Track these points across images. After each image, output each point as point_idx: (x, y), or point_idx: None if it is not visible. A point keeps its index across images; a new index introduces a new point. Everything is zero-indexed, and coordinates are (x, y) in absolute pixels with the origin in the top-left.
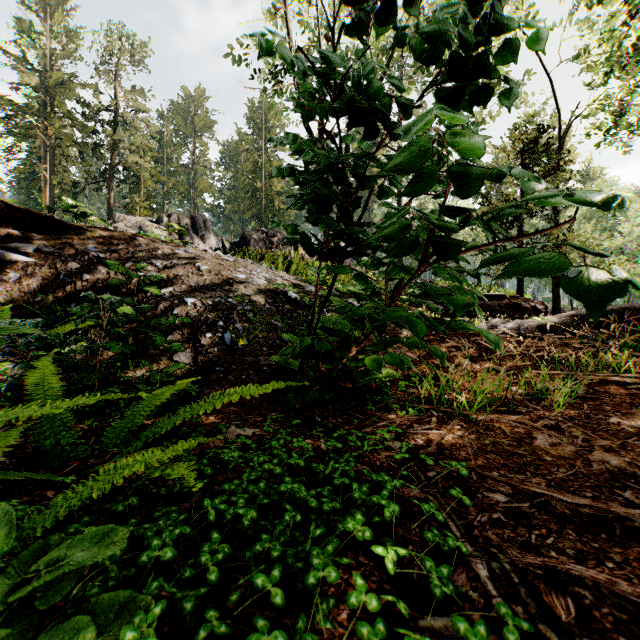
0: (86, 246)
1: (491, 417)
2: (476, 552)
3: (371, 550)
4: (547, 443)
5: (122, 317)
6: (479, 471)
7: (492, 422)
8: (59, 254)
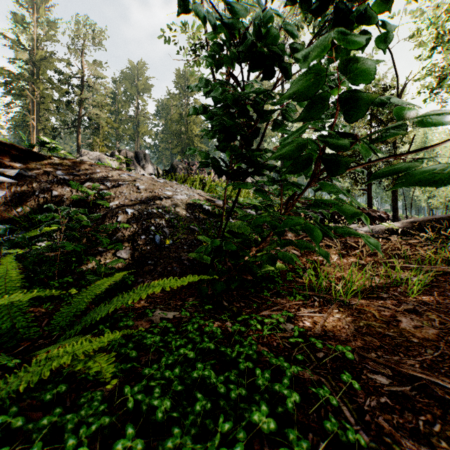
0: (55, 171)
1: (362, 302)
2: (372, 442)
3: (275, 438)
4: (411, 326)
5: (76, 223)
6: (360, 352)
7: (362, 306)
8: (35, 177)
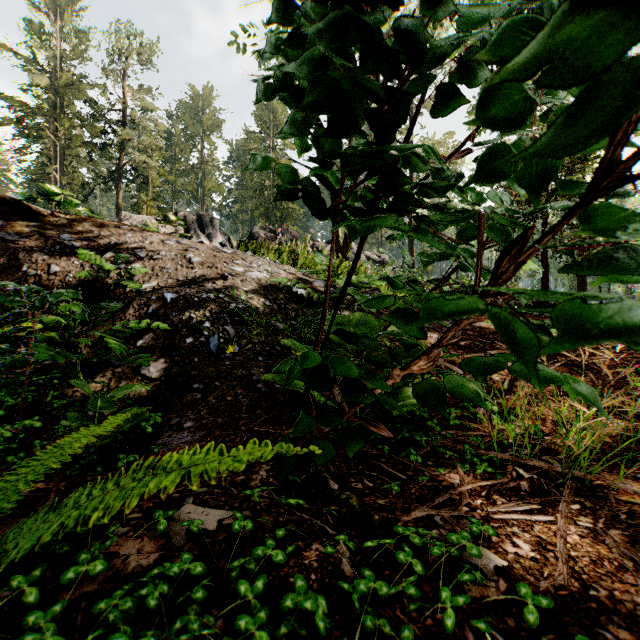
0: (59, 235)
1: (631, 488)
2: None
3: None
4: None
5: (61, 317)
6: None
7: (628, 494)
8: (25, 243)
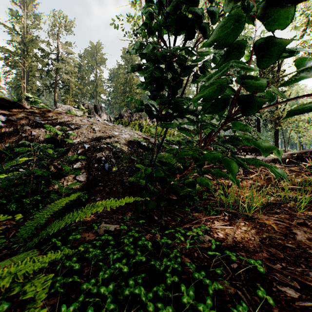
0: (35, 117)
1: (263, 217)
2: None
3: None
4: (305, 238)
5: (45, 155)
6: (267, 263)
7: (263, 220)
8: (20, 121)
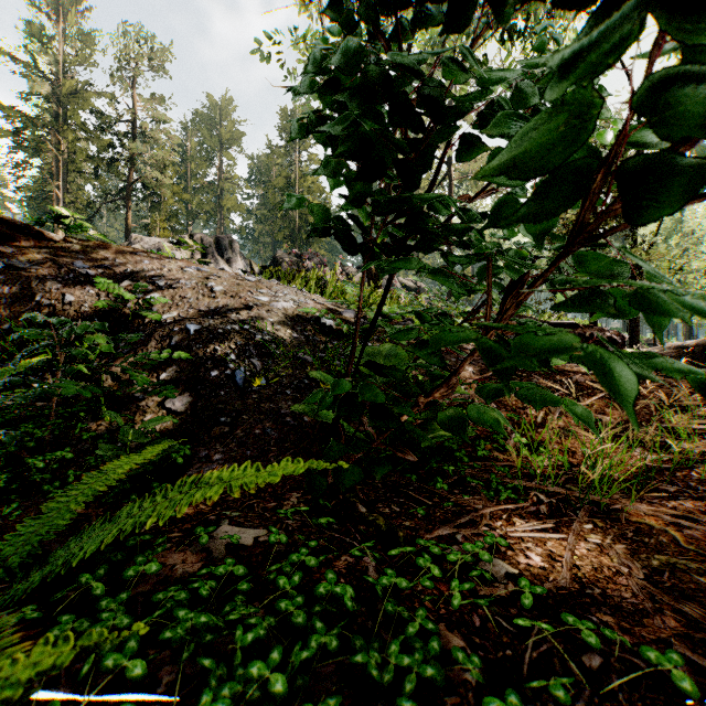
0: (73, 262)
1: (641, 509)
2: None
3: None
4: None
5: (88, 349)
6: (687, 654)
7: (639, 516)
8: (37, 271)
